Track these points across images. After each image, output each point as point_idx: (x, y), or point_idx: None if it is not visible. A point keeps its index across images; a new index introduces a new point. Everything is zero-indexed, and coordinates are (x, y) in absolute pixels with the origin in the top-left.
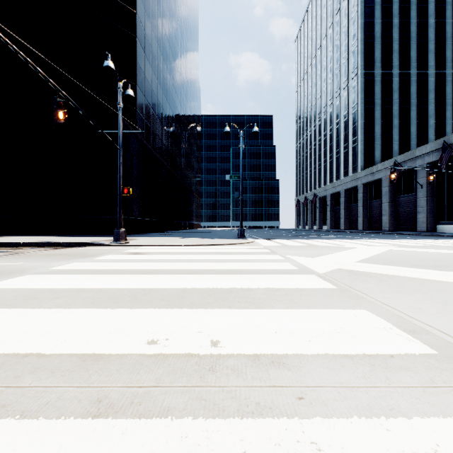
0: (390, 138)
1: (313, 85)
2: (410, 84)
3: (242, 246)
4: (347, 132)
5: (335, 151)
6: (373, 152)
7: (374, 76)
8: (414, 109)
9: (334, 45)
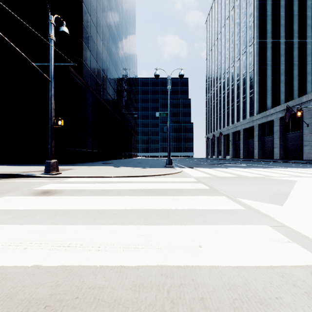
0: (278, 90)
1: (218, 53)
2: (293, 50)
3: (173, 178)
4: (246, 86)
5: (236, 100)
6: (265, 101)
7: (266, 44)
8: (296, 68)
9: (235, 23)
